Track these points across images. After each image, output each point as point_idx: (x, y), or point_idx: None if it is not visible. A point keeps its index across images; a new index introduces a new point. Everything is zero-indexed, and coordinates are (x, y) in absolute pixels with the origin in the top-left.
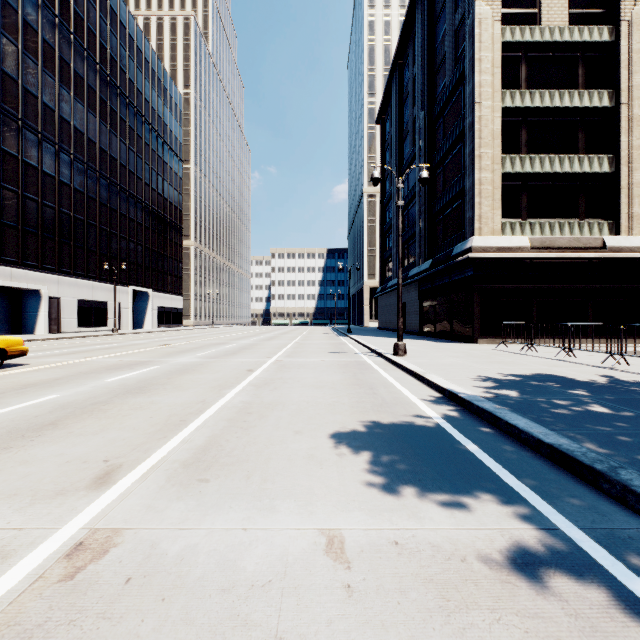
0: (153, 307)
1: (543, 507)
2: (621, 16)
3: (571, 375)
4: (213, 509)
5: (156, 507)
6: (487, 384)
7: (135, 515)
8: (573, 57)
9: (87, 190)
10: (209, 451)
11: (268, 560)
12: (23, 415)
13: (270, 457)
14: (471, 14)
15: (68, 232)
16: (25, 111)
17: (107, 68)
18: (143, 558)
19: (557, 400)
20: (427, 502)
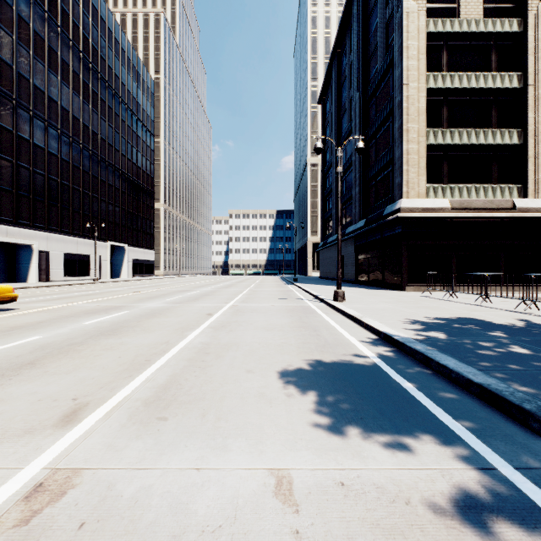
0: (129, 259)
1: (478, 446)
2: (528, 10)
3: (489, 319)
4: (169, 448)
5: (116, 446)
6: (417, 327)
7: (95, 454)
8: (487, 45)
9: (72, 160)
10: (169, 390)
11: (219, 503)
12: (6, 355)
13: (224, 395)
14: (400, 8)
15: (56, 195)
16: (19, 92)
17: (89, 56)
18: (98, 500)
19: (480, 342)
20: (369, 441)
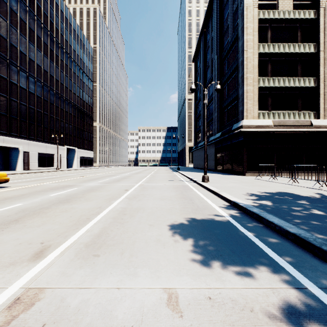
0: (77, 157)
1: (295, 273)
2: (320, 5)
3: (297, 193)
4: (100, 274)
5: (67, 273)
6: (253, 198)
7: (54, 278)
8: (295, 26)
9: (43, 96)
10: (101, 237)
11: (131, 310)
12: (1, 215)
13: (135, 240)
14: (242, 4)
15: (33, 118)
16: (11, 55)
17: (53, 33)
18: (55, 309)
19: (293, 207)
20: (226, 270)
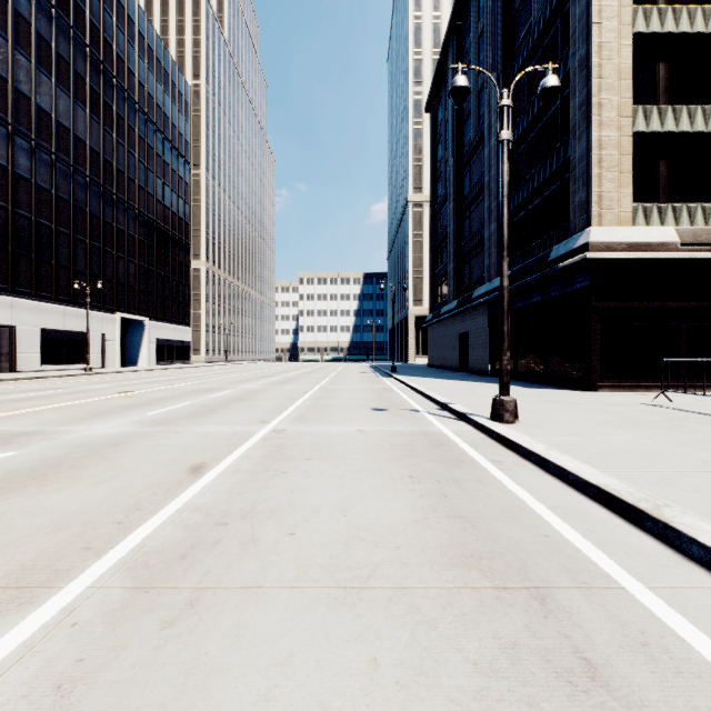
0: (150, 339)
1: None
2: None
3: None
4: None
5: None
6: None
7: None
8: None
9: (56, 188)
10: None
11: None
12: None
13: None
14: None
15: (27, 241)
16: None
17: (85, 36)
18: None
19: None
20: None
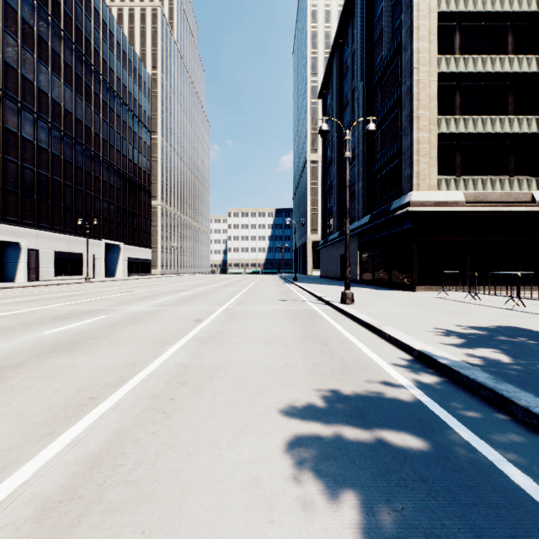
0: (124, 258)
1: None
2: None
3: (538, 328)
4: None
5: None
6: (456, 340)
7: None
8: (503, 26)
9: (64, 155)
10: (99, 469)
11: None
12: None
13: (189, 486)
14: None
15: (46, 191)
16: (6, 82)
17: (82, 48)
18: None
19: None
20: None
